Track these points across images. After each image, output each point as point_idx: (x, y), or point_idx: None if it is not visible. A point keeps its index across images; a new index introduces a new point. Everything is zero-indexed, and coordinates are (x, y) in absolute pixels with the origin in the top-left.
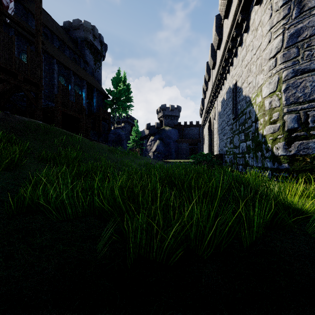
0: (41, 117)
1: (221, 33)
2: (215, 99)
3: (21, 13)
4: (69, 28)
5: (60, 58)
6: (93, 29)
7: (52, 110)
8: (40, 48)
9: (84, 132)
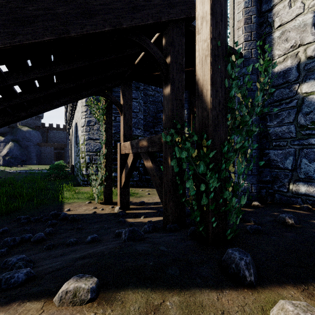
0: None
1: None
2: (72, 120)
3: None
4: None
5: None
6: None
7: None
8: None
9: None
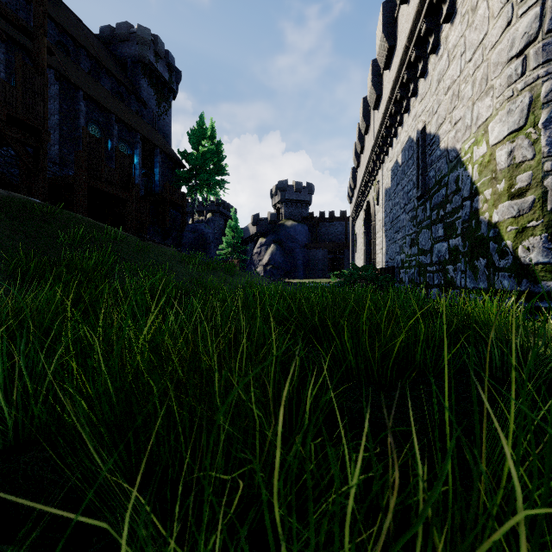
0: (45, 195)
1: (393, 36)
2: (378, 166)
3: (16, 3)
4: (110, 39)
5: (91, 90)
6: (154, 42)
7: (70, 181)
8: (43, 60)
9: (133, 226)
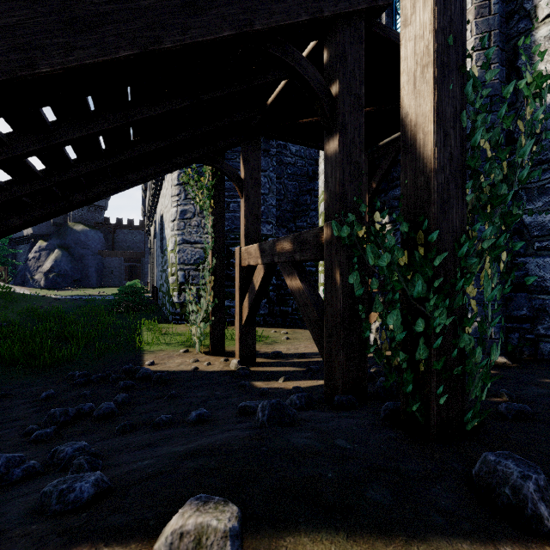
0: None
1: None
2: (154, 211)
3: None
4: None
5: None
6: None
7: None
8: None
9: None
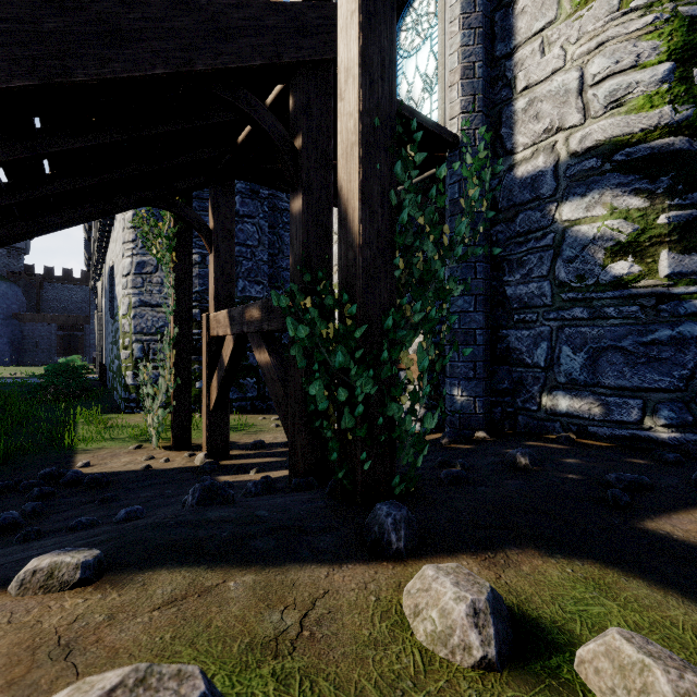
0: None
1: None
2: (102, 260)
3: None
4: None
5: None
6: None
7: None
8: None
9: None
